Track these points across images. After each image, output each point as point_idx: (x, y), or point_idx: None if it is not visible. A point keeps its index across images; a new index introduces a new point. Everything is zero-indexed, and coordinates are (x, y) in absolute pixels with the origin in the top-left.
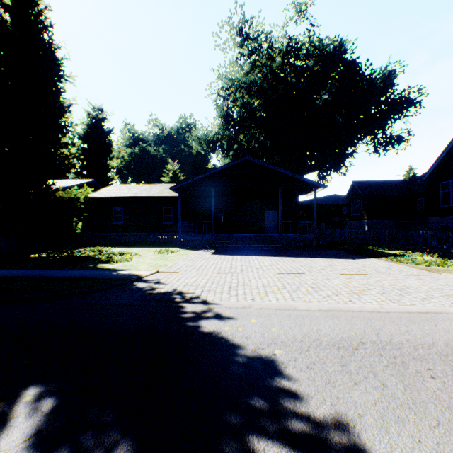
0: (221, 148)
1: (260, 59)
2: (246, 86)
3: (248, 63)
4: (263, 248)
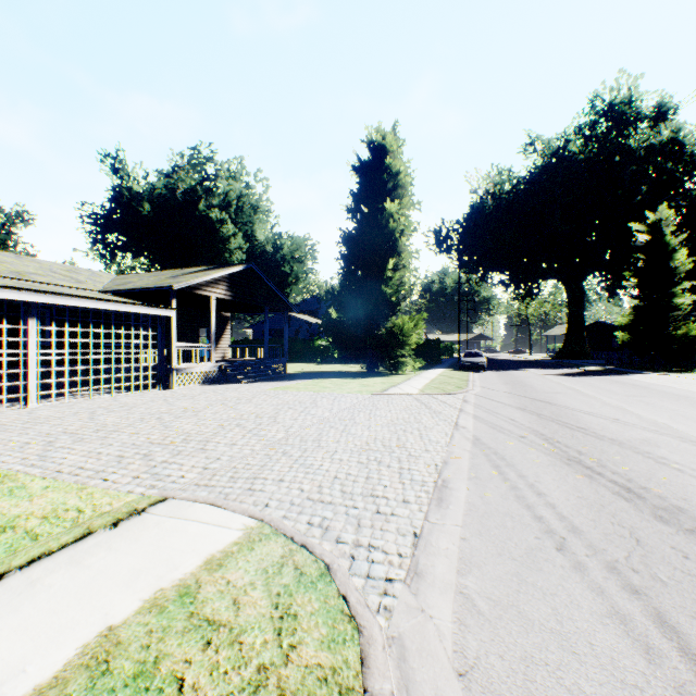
0: None
1: None
2: None
3: None
4: None
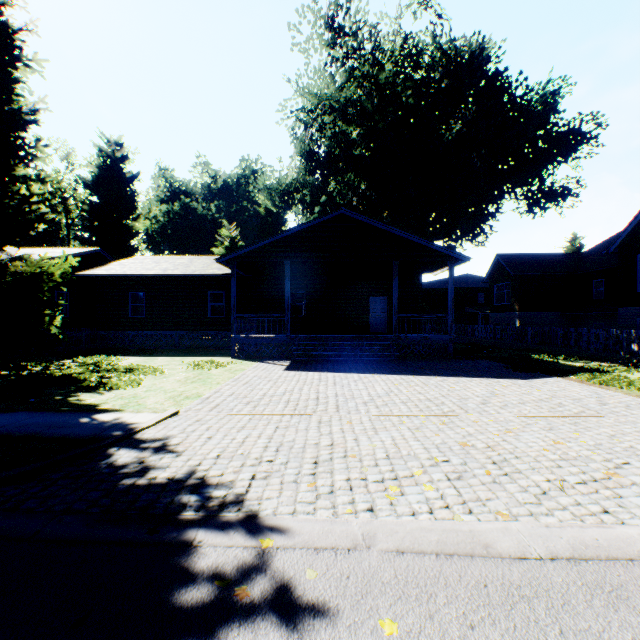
0: (301, 203)
1: (361, 66)
2: (340, 107)
3: (342, 72)
4: (369, 357)
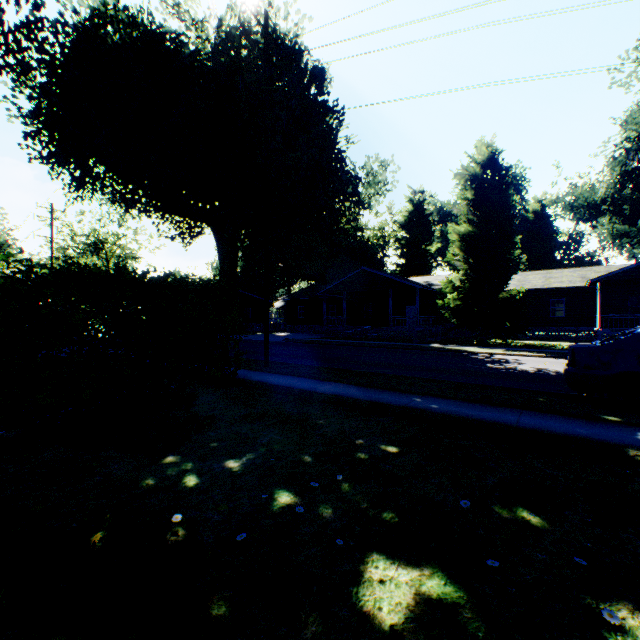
0: (615, 215)
1: None
2: None
3: None
4: None
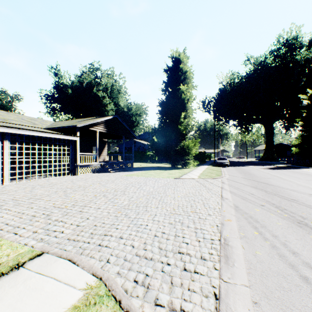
0: None
1: None
2: None
3: None
4: None
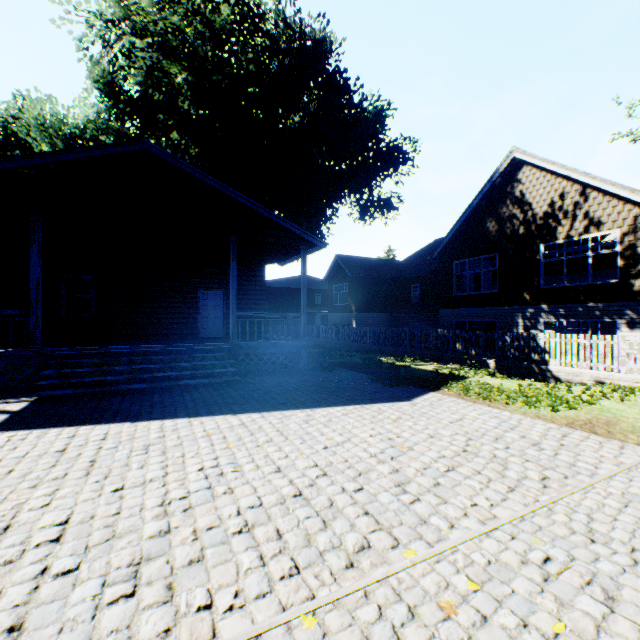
0: None
1: None
2: (159, 35)
3: None
4: (193, 376)
